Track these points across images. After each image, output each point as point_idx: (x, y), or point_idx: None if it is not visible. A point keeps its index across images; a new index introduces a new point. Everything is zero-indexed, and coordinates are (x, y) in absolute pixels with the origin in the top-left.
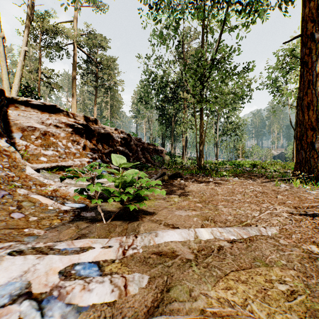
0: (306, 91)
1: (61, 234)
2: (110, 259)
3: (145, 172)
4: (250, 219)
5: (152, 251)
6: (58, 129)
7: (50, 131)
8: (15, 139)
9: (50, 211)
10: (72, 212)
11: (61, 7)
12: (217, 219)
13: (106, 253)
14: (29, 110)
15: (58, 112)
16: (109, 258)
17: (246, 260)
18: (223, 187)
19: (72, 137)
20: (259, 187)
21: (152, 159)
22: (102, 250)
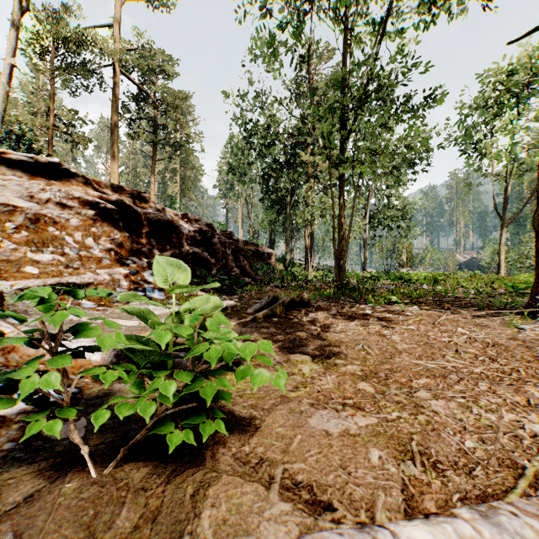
0: None
1: None
2: None
3: (238, 294)
4: (532, 450)
5: None
6: (65, 210)
7: (47, 214)
8: None
9: None
10: (19, 424)
11: None
12: (437, 449)
13: None
14: (3, 172)
15: (65, 177)
16: None
17: None
18: (399, 329)
19: (95, 228)
20: (480, 331)
21: (252, 270)
22: None
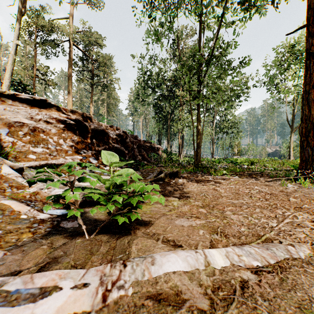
0: (313, 85)
1: (26, 257)
2: (82, 312)
3: (141, 170)
4: (268, 231)
5: (146, 292)
6: (49, 125)
7: (39, 127)
8: (1, 135)
9: (21, 221)
10: (50, 222)
11: (55, 0)
12: (228, 231)
13: (78, 299)
14: (17, 105)
15: (48, 107)
16: (80, 309)
17: (289, 312)
18: (225, 187)
19: (64, 134)
20: (265, 188)
21: (148, 157)
22: (72, 293)
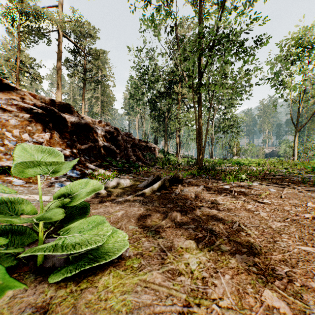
0: None
1: None
2: None
3: (134, 173)
4: None
5: None
6: (6, 113)
7: None
8: None
9: None
10: None
11: None
12: None
13: None
14: None
15: (7, 90)
16: None
17: None
18: (257, 203)
19: (31, 127)
20: None
21: (144, 157)
22: None
